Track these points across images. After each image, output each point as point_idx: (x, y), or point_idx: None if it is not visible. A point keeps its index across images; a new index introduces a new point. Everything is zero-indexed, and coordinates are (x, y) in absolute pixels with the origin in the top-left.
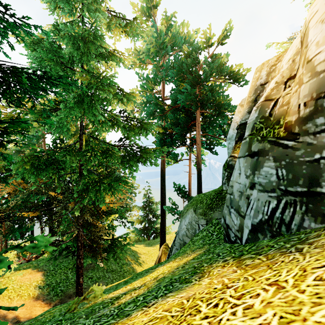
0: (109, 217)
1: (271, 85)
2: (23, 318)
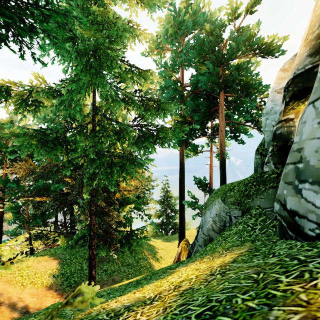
0: (125, 207)
1: None
2: (32, 308)
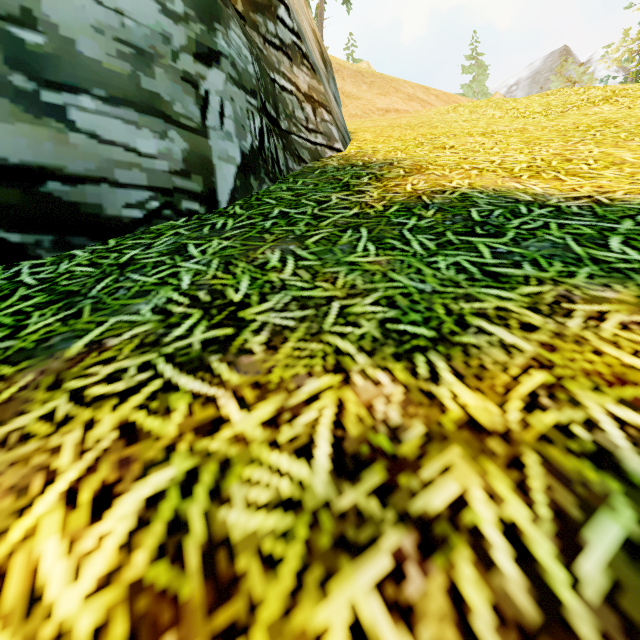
0: None
1: None
2: None
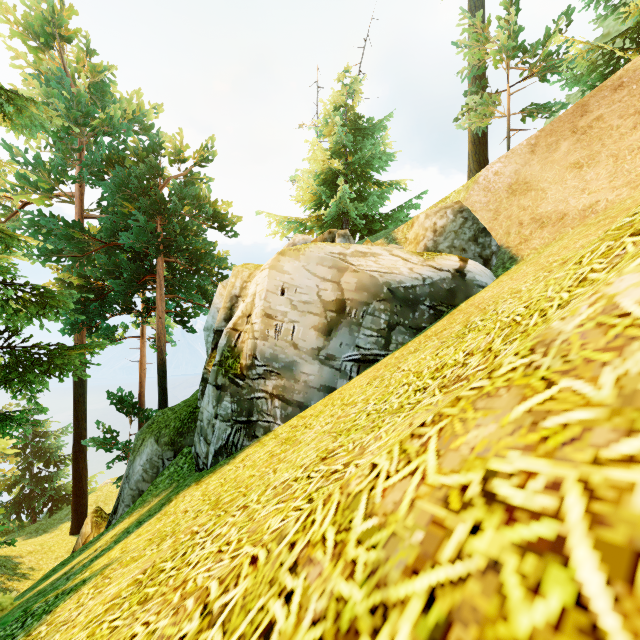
0: None
1: (239, 312)
2: None
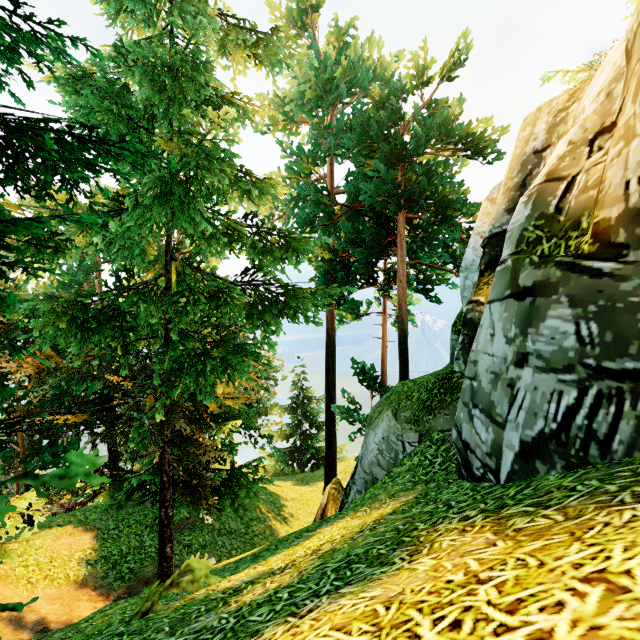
0: (224, 426)
1: (559, 149)
2: (54, 622)
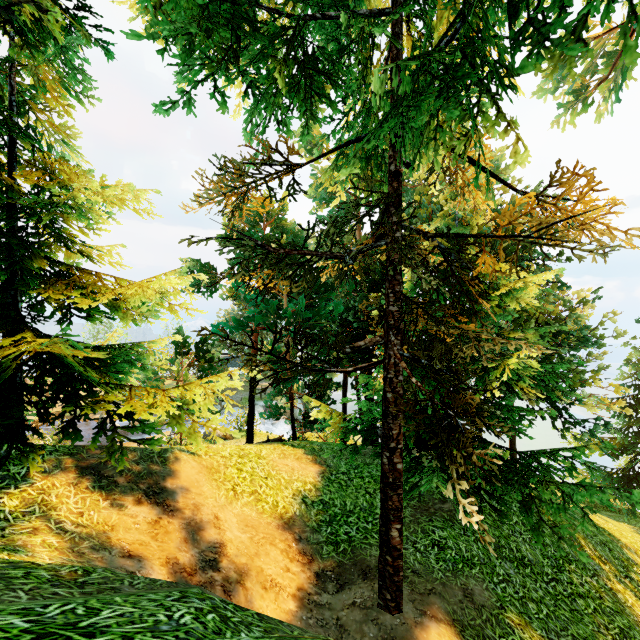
0: (507, 357)
1: None
2: (229, 558)
